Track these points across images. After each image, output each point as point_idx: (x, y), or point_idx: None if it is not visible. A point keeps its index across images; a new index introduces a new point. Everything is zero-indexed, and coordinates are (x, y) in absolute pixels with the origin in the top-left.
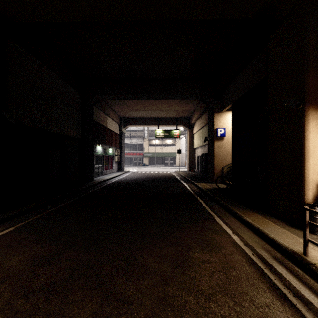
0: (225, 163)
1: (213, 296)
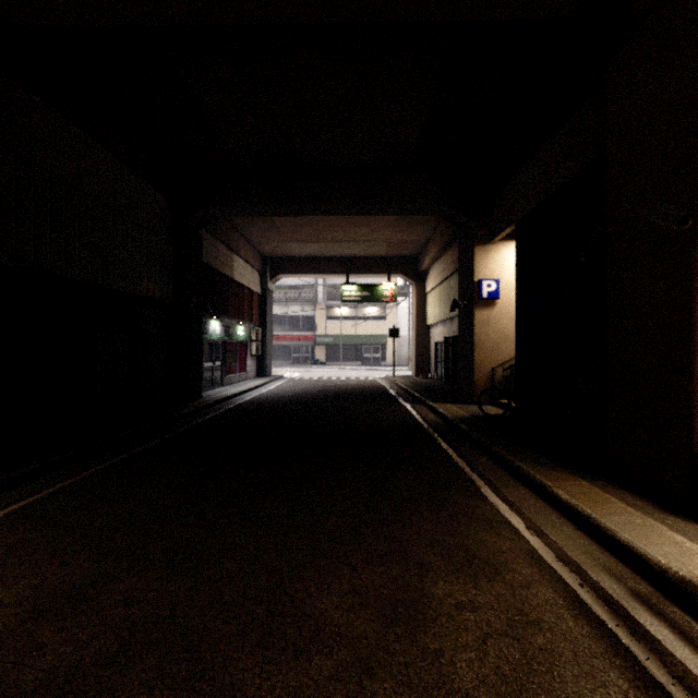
0: (499, 358)
1: None
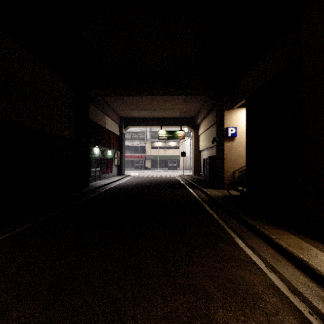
0: (236, 166)
1: None
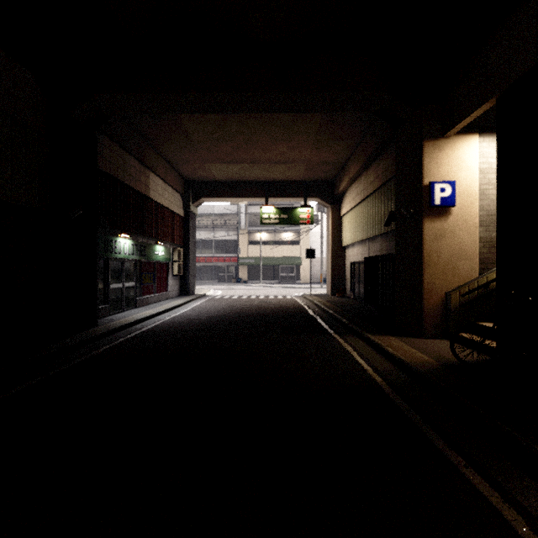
0: (454, 280)
1: None
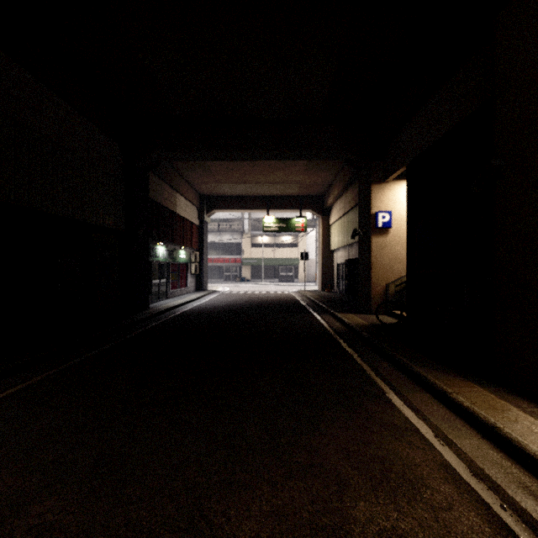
0: (391, 276)
1: None
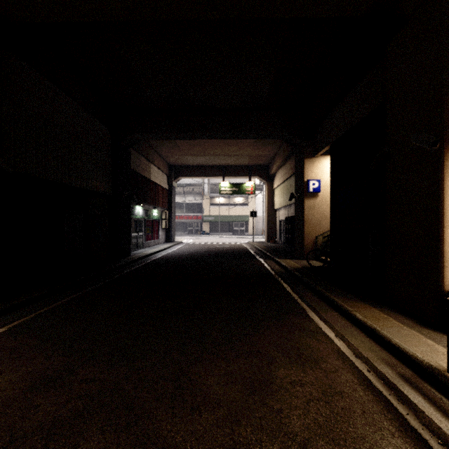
0: (320, 230)
1: (312, 444)
